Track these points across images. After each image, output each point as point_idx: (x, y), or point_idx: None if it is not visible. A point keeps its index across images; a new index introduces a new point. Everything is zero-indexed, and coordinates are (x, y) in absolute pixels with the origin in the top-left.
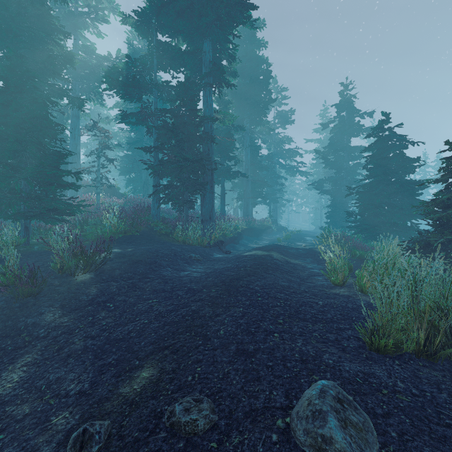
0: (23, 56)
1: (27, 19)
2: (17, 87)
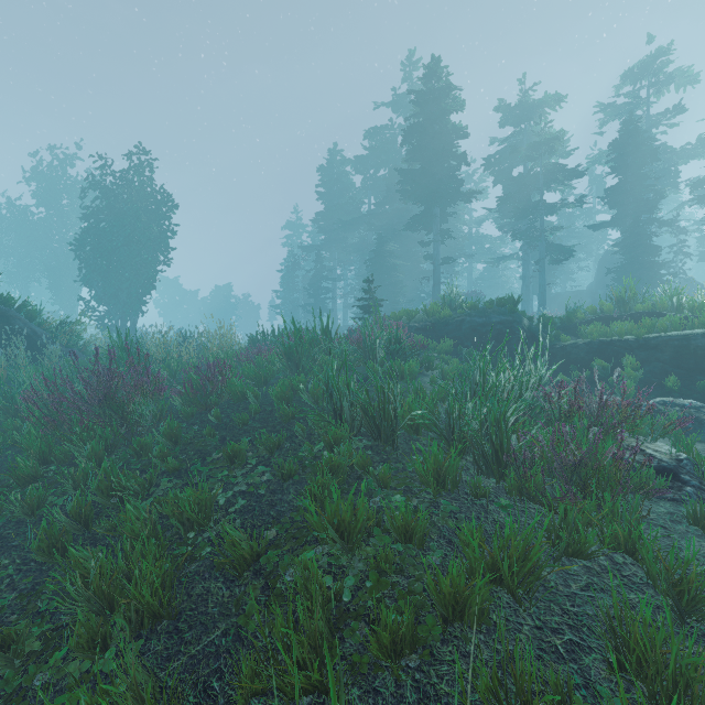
0: (639, 216)
1: (631, 185)
2: (637, 235)
